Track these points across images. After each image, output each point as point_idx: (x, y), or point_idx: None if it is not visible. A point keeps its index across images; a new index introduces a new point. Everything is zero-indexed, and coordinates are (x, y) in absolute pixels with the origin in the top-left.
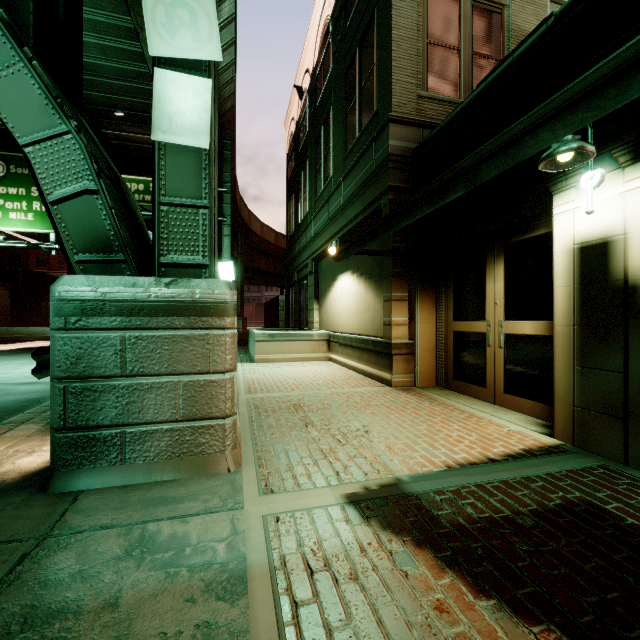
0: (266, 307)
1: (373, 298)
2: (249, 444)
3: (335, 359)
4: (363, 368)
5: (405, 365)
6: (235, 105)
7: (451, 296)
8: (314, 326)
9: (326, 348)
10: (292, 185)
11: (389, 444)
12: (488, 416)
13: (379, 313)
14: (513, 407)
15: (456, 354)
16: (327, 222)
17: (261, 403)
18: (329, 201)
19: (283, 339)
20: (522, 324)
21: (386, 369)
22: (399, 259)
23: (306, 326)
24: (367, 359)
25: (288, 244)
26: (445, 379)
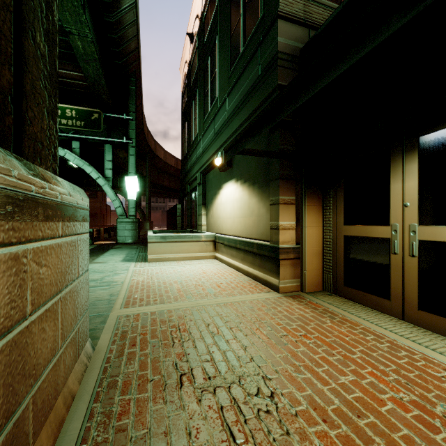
0: (168, 213)
1: (257, 203)
2: None
3: (220, 258)
4: (247, 269)
5: (292, 270)
6: (138, 47)
7: (341, 199)
8: (202, 228)
9: (212, 248)
10: (185, 115)
11: (320, 444)
12: (415, 345)
13: (263, 217)
14: (434, 328)
15: (348, 260)
16: (213, 137)
17: (132, 325)
18: (215, 118)
19: (174, 240)
20: None
21: (272, 273)
22: (287, 161)
23: (196, 228)
24: (251, 261)
25: (182, 163)
26: (333, 284)
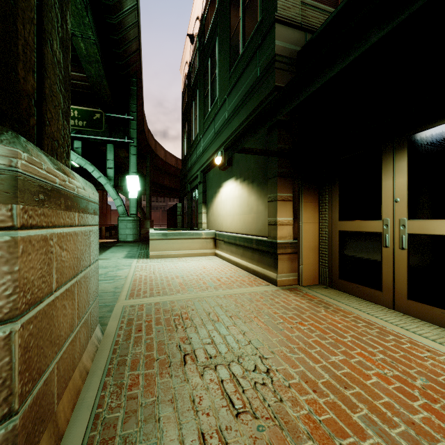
0: (168, 212)
1: (256, 200)
2: (83, 421)
3: (220, 255)
4: (246, 265)
5: (289, 264)
6: (139, 48)
7: (336, 196)
8: (203, 226)
9: (212, 245)
10: (186, 115)
11: (310, 409)
12: (403, 331)
13: (262, 214)
14: (421, 316)
15: (342, 254)
16: (213, 137)
17: (137, 314)
18: (215, 118)
19: (175, 237)
20: (436, 223)
21: (270, 268)
22: (284, 160)
23: (196, 226)
24: (250, 257)
25: (183, 162)
26: (329, 278)
